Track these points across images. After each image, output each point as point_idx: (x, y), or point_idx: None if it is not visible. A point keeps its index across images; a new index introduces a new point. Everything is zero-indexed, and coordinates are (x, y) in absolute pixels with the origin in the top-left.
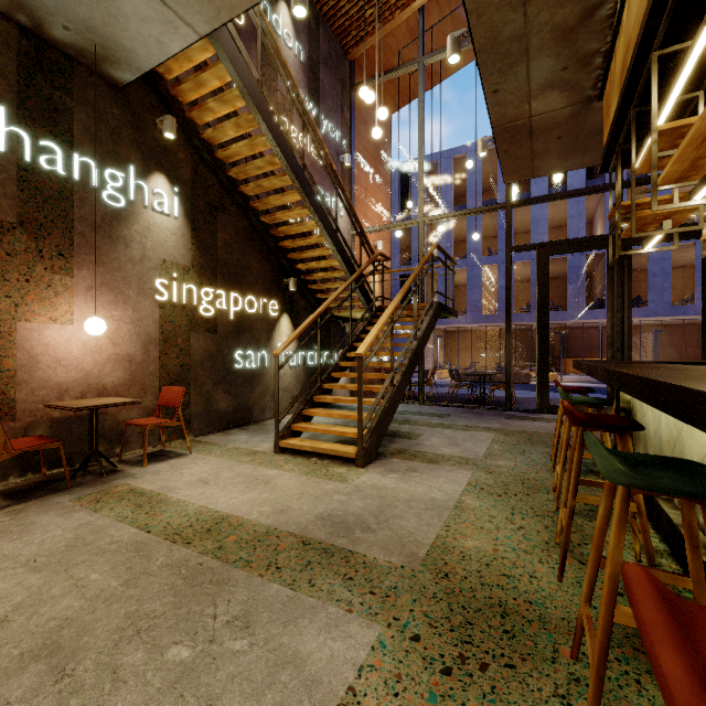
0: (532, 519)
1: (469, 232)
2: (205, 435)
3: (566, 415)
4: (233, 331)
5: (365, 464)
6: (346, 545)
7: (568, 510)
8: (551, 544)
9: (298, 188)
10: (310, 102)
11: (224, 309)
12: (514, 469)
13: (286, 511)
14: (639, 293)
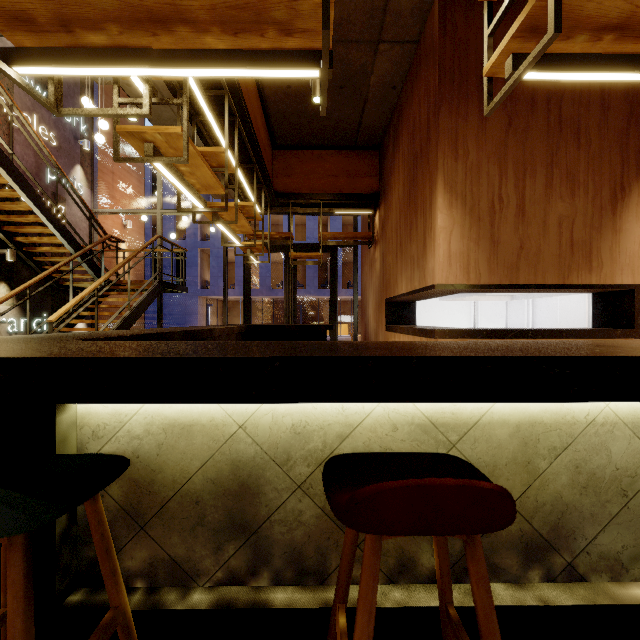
0: None
1: None
2: None
3: None
4: None
5: None
6: None
7: None
8: None
9: (4, 174)
10: (38, 85)
11: None
12: None
13: None
14: None
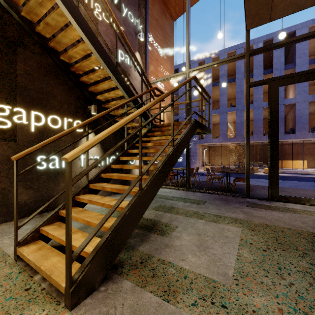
0: None
1: (220, 95)
2: (1, 223)
3: None
4: (35, 141)
5: (77, 303)
6: None
7: None
8: None
9: (70, 17)
10: None
11: (24, 123)
12: None
13: None
14: (312, 126)
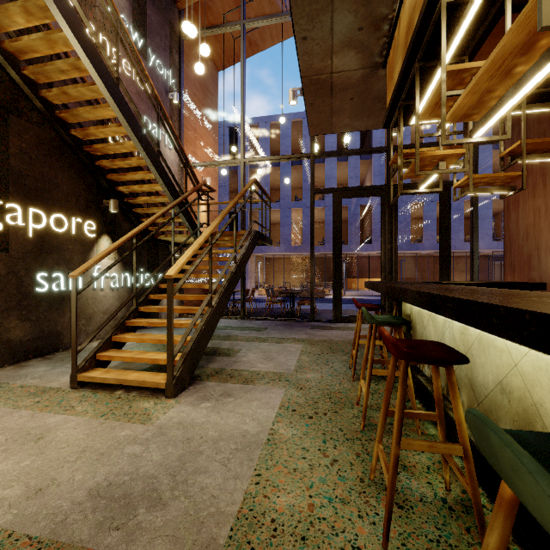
0: (343, 445)
1: (282, 182)
2: None
3: (388, 346)
4: (33, 250)
5: (177, 394)
6: (117, 546)
7: (393, 459)
8: (366, 481)
9: (110, 100)
10: (136, 31)
11: (19, 225)
12: (321, 382)
13: (45, 489)
14: None
